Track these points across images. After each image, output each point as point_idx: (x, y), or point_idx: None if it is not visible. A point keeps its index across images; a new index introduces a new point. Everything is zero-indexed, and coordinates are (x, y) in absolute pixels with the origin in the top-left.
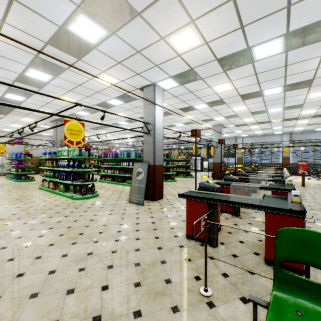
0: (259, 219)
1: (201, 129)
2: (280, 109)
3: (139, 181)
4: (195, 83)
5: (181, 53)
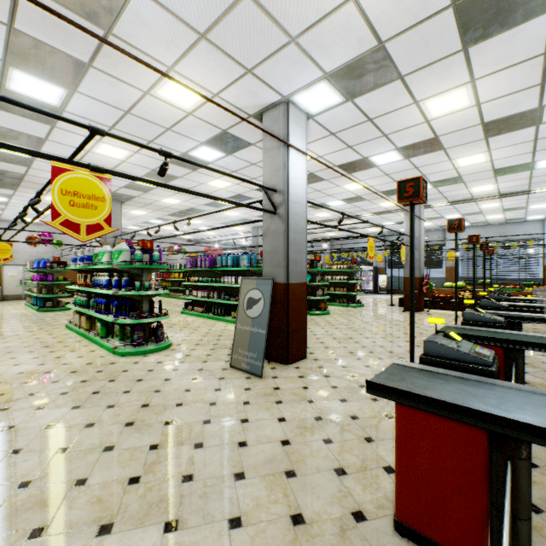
0: None
1: (378, 212)
2: None
3: (253, 320)
4: (382, 92)
5: None
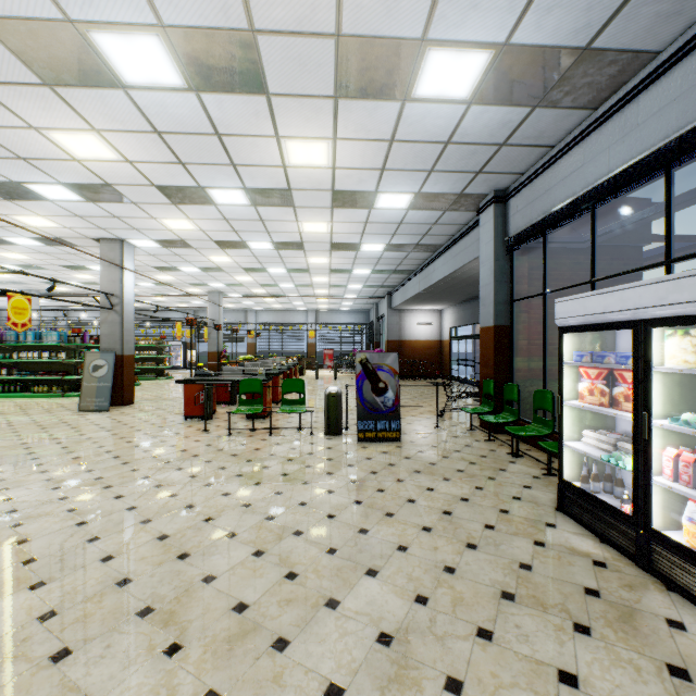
0: None
1: (186, 295)
2: (292, 285)
3: (100, 378)
4: (185, 250)
5: (173, 229)
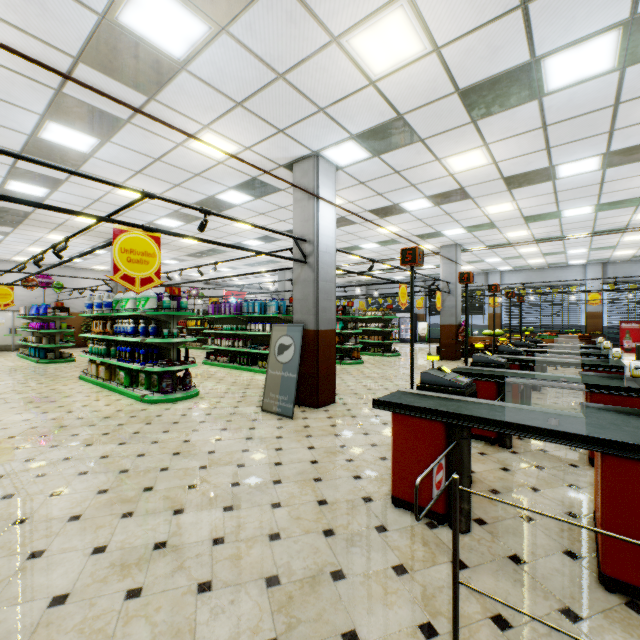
0: (558, 457)
1: None
2: (589, 208)
3: (284, 365)
4: (406, 151)
5: (378, 77)
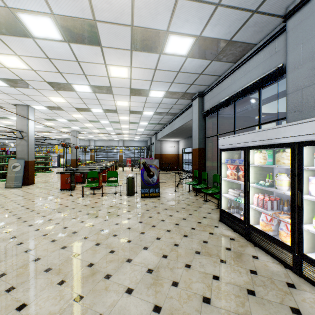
0: None
1: (60, 132)
2: (112, 128)
3: (16, 172)
4: (60, 111)
5: (54, 101)
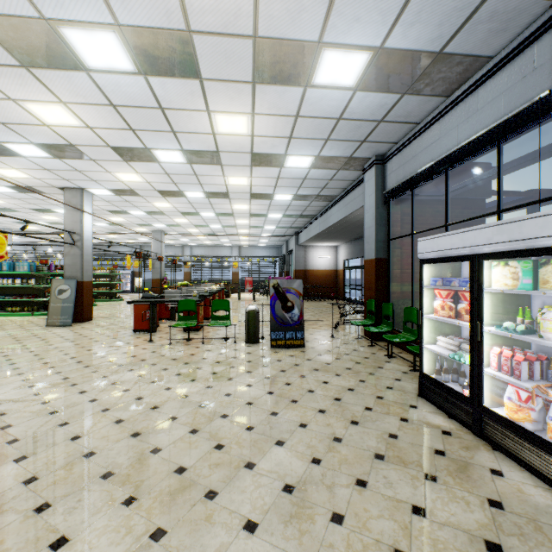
0: None
1: (134, 233)
2: (220, 226)
3: (64, 300)
4: (134, 197)
5: (124, 181)
